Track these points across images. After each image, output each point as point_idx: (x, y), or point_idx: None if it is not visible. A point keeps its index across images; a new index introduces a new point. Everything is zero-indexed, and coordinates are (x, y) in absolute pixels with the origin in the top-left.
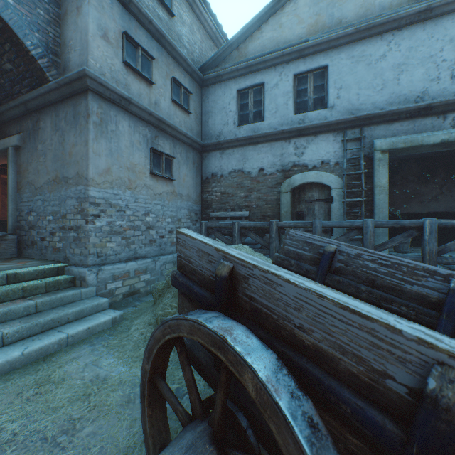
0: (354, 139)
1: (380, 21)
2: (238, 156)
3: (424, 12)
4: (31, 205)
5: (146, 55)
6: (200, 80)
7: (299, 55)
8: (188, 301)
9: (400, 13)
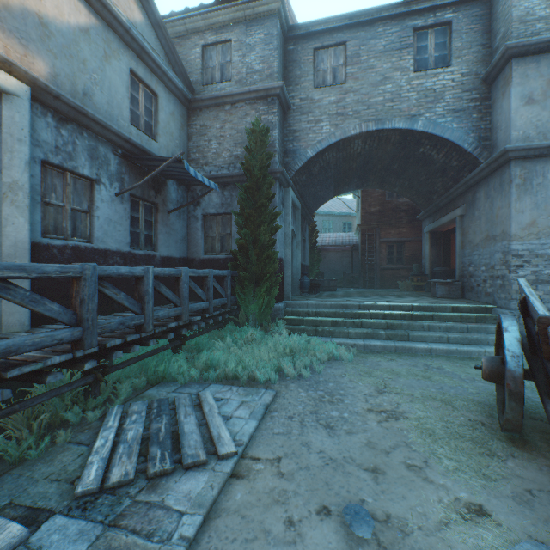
0: None
1: None
2: None
3: None
4: (470, 258)
5: None
6: None
7: None
8: None
9: None
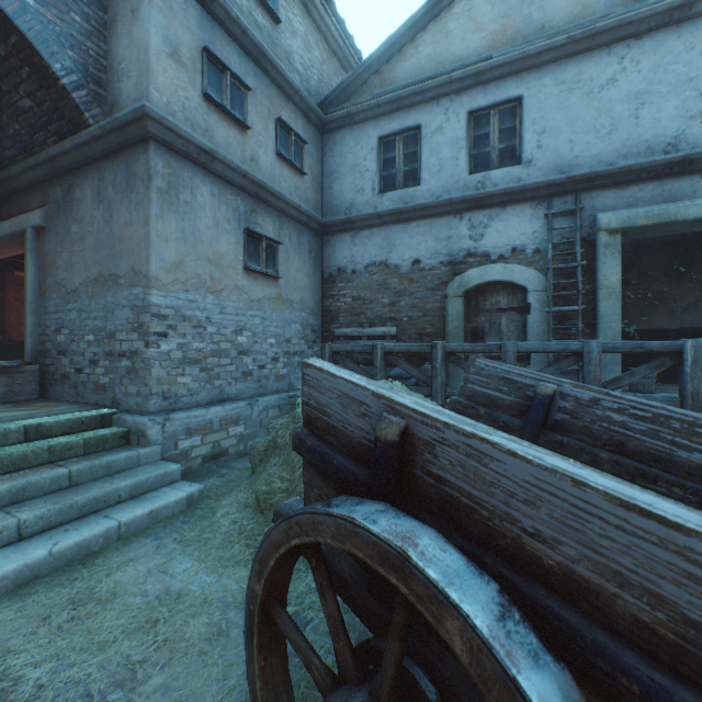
0: (565, 213)
1: (608, 25)
2: (379, 241)
3: (679, 9)
4: (61, 317)
5: (238, 84)
6: (320, 123)
7: (477, 80)
8: (321, 477)
9: (640, 12)
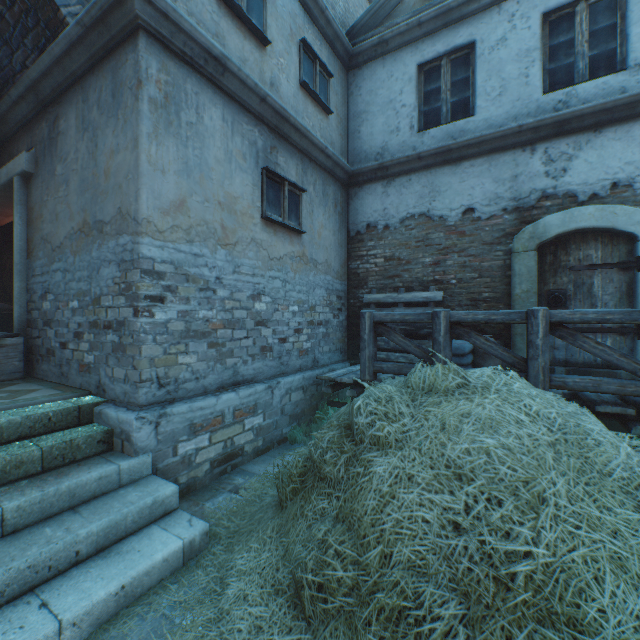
0: None
1: None
2: (419, 188)
3: None
4: (46, 280)
5: None
6: (346, 56)
7: None
8: None
9: None
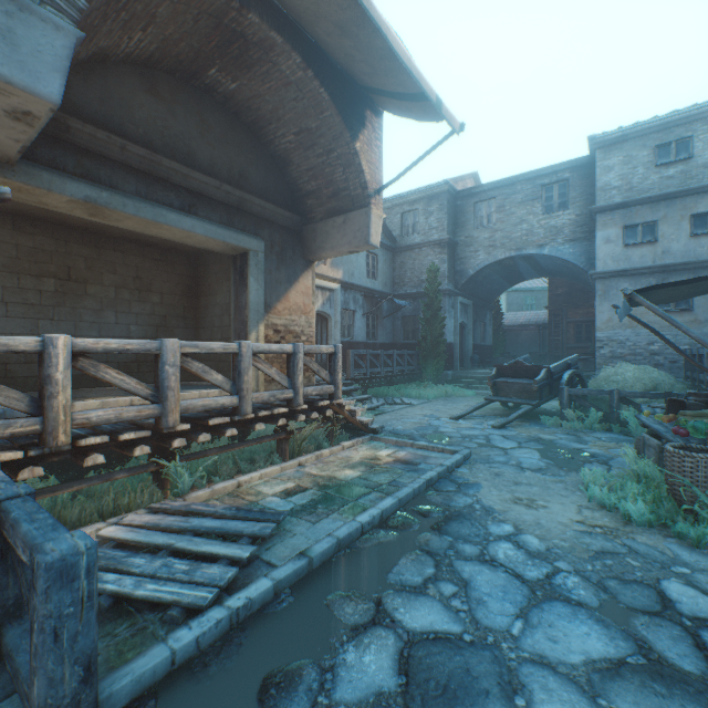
0: None
1: None
2: None
3: None
4: None
5: (648, 223)
6: None
7: None
8: None
9: None
